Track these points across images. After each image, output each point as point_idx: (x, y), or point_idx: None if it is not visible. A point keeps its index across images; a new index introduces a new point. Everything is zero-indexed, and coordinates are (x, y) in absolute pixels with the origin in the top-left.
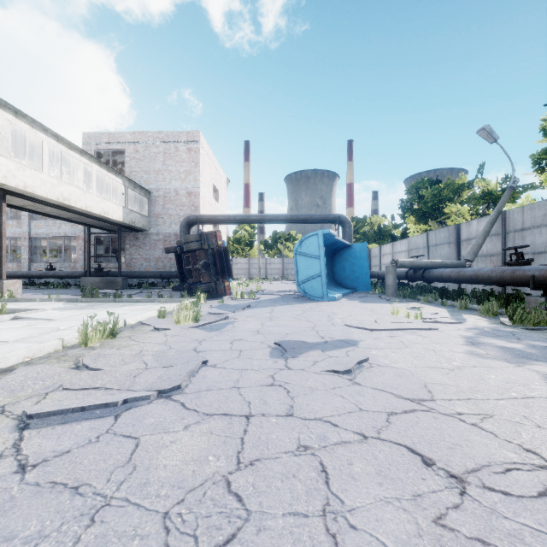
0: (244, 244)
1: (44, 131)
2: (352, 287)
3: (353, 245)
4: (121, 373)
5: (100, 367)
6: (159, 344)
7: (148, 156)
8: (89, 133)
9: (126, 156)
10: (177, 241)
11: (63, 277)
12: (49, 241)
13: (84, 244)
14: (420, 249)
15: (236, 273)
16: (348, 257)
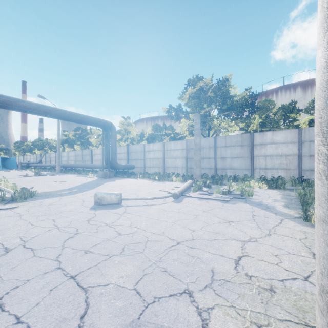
0: None
1: None
2: (11, 168)
3: (11, 157)
4: None
5: None
6: None
7: None
8: None
9: None
10: None
11: None
12: None
13: None
14: (35, 158)
15: None
16: (10, 161)
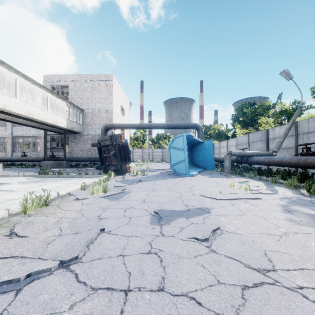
0: (139, 140)
1: (16, 72)
2: (203, 167)
3: (204, 142)
4: (39, 241)
5: (26, 235)
6: (76, 211)
7: (82, 89)
8: (47, 75)
9: (69, 89)
10: (97, 139)
11: (31, 160)
12: (25, 139)
13: (44, 141)
14: (244, 144)
15: (135, 158)
16: (201, 149)
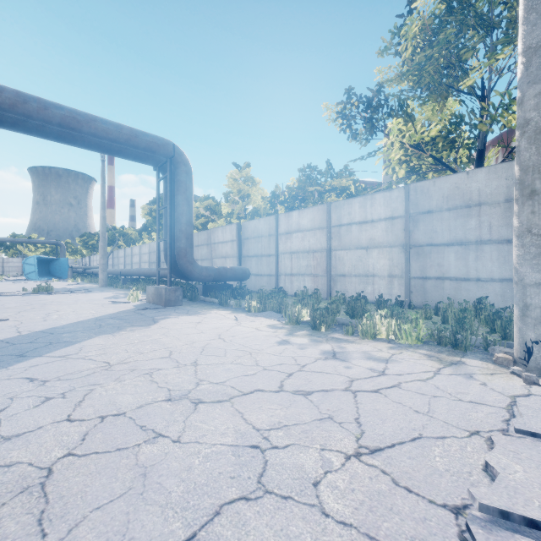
0: None
1: None
2: (60, 277)
3: (61, 258)
4: None
5: None
6: None
7: None
8: None
9: None
10: None
11: None
12: None
13: None
14: None
15: None
16: (58, 264)
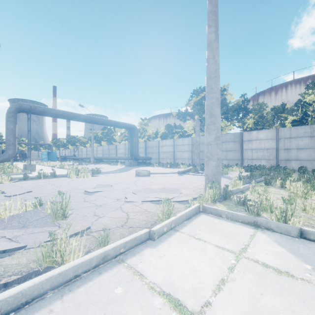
0: None
1: None
2: (53, 160)
3: (53, 152)
4: None
5: None
6: None
7: None
8: None
9: None
10: None
11: None
12: None
13: None
14: (70, 152)
15: None
16: (52, 154)
